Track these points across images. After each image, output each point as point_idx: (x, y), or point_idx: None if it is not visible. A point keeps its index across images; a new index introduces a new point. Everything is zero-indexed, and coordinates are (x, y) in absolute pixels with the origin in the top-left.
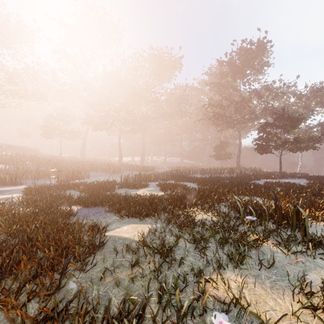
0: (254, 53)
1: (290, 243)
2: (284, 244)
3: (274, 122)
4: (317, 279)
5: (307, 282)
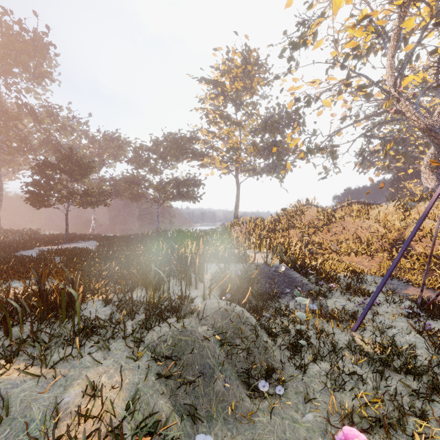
0: (27, 46)
1: (52, 351)
2: (40, 358)
3: (58, 164)
4: (78, 394)
5: (59, 416)
